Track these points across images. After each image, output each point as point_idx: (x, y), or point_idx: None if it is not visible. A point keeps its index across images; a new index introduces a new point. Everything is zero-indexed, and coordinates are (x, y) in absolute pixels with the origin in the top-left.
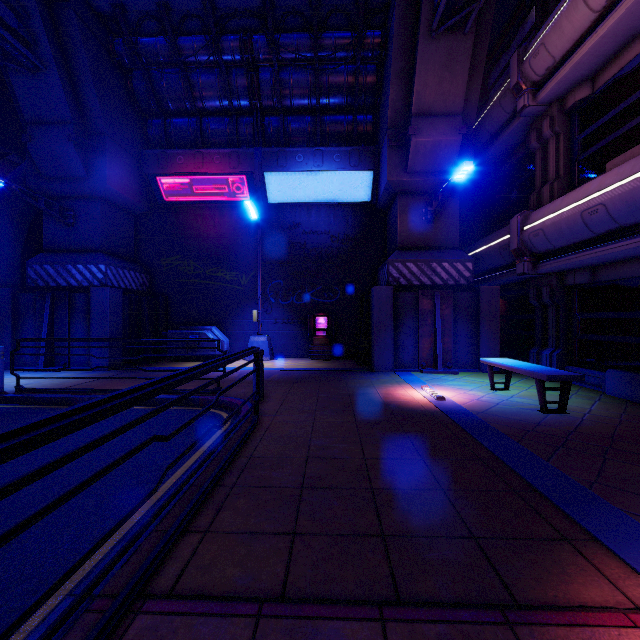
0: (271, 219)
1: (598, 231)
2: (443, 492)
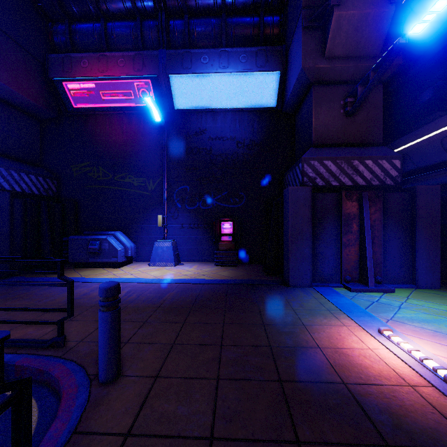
0: (177, 125)
1: None
2: None
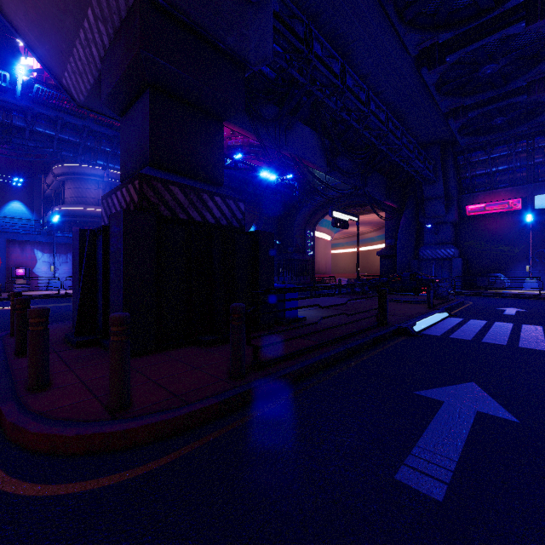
0: (536, 217)
1: None
2: None
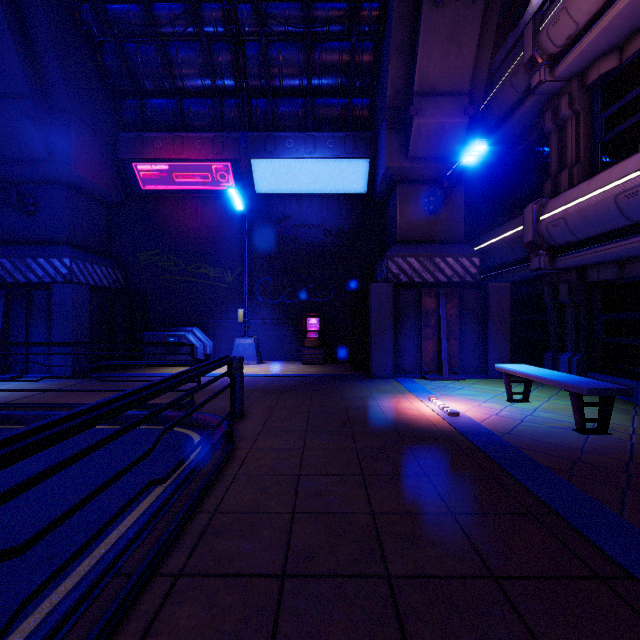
0: (259, 211)
1: (635, 218)
2: (496, 582)
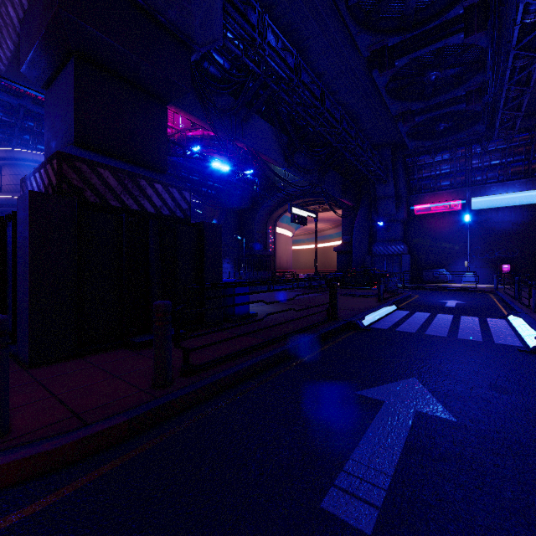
0: (473, 217)
1: None
2: None
